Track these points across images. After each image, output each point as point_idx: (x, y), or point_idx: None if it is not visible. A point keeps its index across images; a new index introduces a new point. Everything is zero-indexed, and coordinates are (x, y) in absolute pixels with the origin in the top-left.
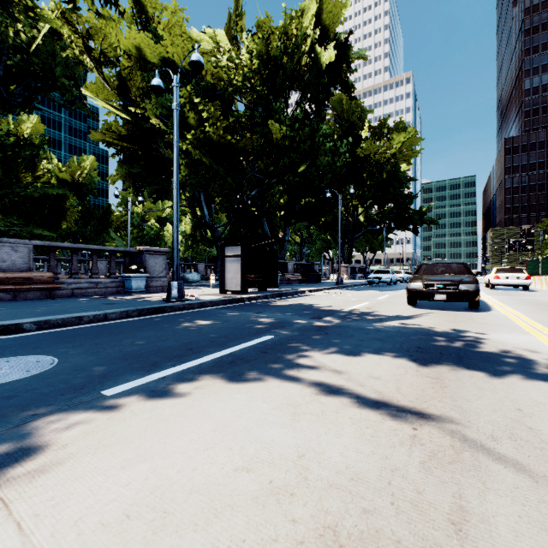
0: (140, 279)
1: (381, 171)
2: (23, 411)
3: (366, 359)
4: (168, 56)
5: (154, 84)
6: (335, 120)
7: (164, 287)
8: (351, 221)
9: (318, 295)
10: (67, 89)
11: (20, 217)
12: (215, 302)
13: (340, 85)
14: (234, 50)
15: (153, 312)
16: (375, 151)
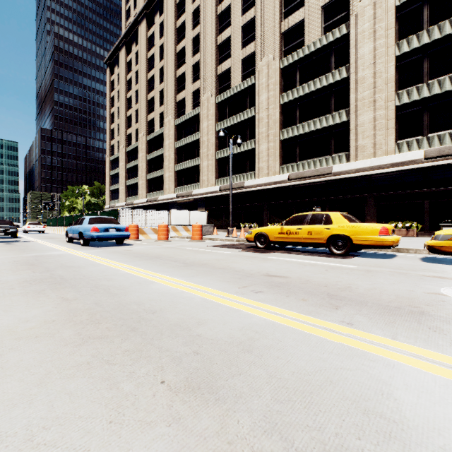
0: None
1: None
2: None
3: None
4: None
5: None
6: None
7: None
8: None
9: None
10: None
11: None
12: None
13: None
14: None
15: None
16: None
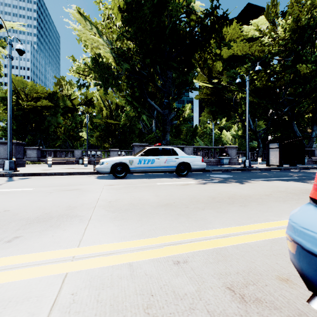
0: (226, 159)
1: None
2: (238, 179)
3: None
4: (233, 52)
5: (237, 82)
6: None
7: (235, 163)
8: None
9: None
10: (191, 84)
11: (175, 137)
12: (266, 169)
13: None
14: (270, 28)
15: (241, 170)
16: None
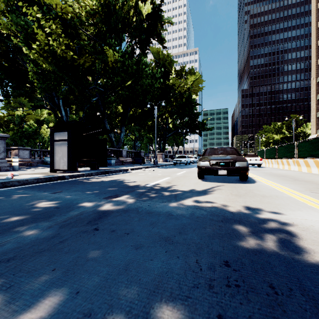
0: None
1: (181, 97)
2: None
3: None
4: None
5: None
6: (155, 64)
7: (2, 167)
8: (165, 127)
9: (136, 172)
10: None
11: None
12: (25, 181)
13: (156, 37)
14: None
15: None
16: (178, 84)
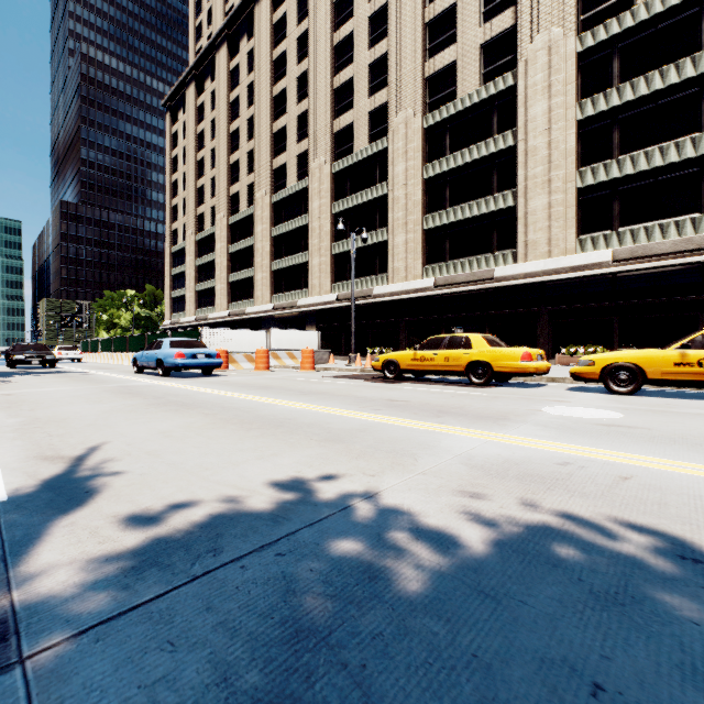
0: None
1: None
2: None
3: (33, 374)
4: None
5: None
6: None
7: None
8: None
9: None
10: None
11: None
12: None
13: None
14: None
15: None
16: None
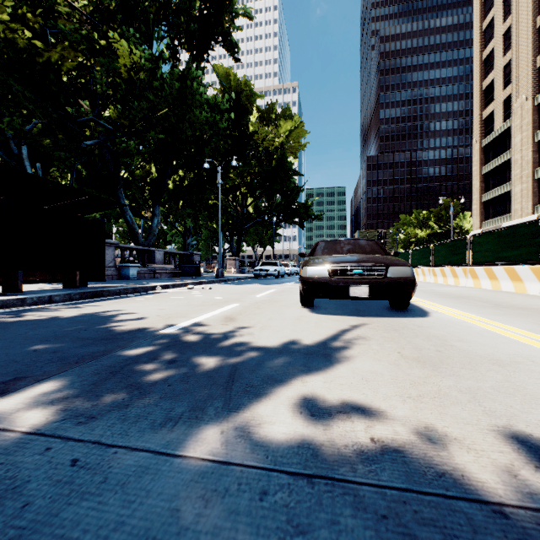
0: None
1: (270, 159)
2: None
3: None
4: None
5: None
6: (222, 97)
7: None
8: (240, 210)
9: (169, 293)
10: None
11: None
12: None
13: (222, 38)
14: None
15: None
16: (263, 135)
